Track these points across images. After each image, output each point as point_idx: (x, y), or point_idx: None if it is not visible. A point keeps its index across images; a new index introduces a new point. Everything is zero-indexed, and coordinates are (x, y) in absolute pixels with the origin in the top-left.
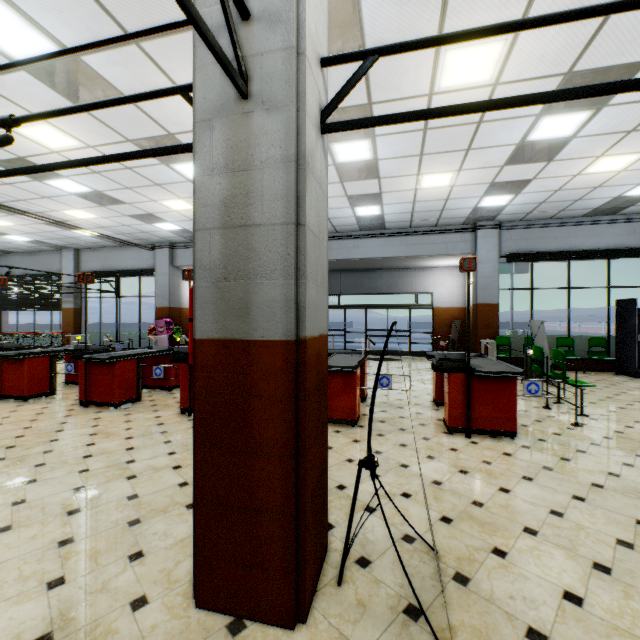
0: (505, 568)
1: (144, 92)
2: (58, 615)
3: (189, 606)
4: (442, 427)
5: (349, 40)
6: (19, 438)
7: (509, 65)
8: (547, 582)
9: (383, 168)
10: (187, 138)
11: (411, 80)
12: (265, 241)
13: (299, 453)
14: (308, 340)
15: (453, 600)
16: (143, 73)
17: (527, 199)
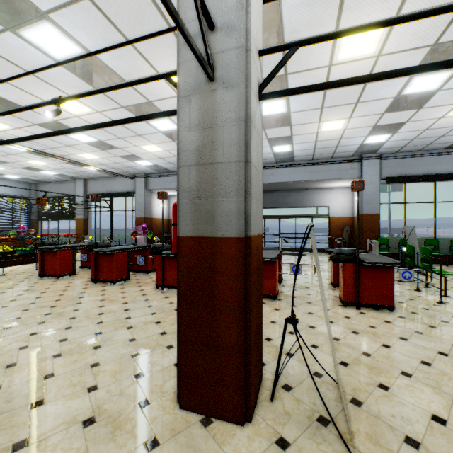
0: (388, 397)
1: (143, 78)
2: (96, 407)
3: (175, 407)
4: (338, 302)
5: (272, 32)
6: (57, 301)
7: (389, 42)
8: (419, 408)
9: (294, 118)
10: (160, 103)
11: (316, 56)
12: (225, 173)
13: (247, 311)
14: (252, 237)
15: (351, 415)
16: (134, 63)
17: (401, 137)
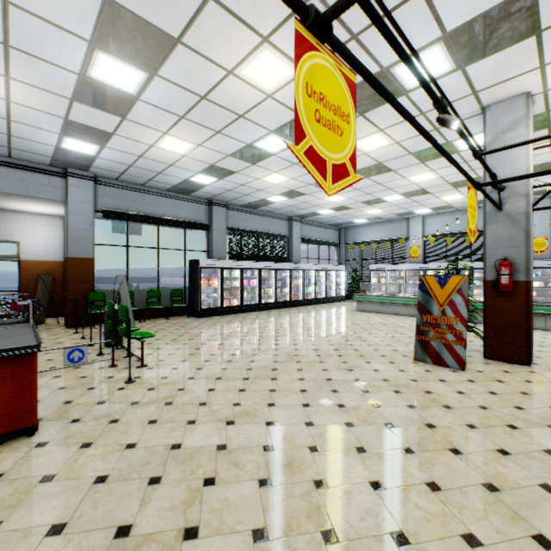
0: None
1: None
2: None
3: None
4: None
5: None
6: None
7: None
8: None
9: None
10: None
11: None
12: None
13: None
14: None
15: None
16: None
17: (116, 157)
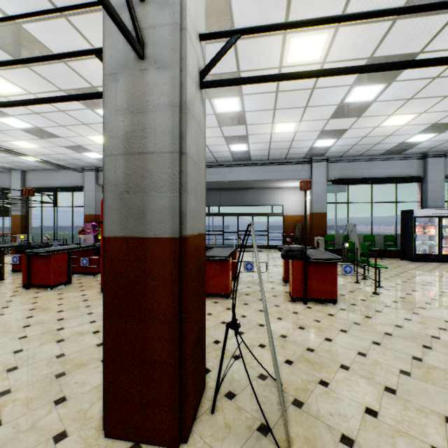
0: (327, 394)
1: (67, 52)
2: None
3: (99, 436)
4: (288, 297)
5: (223, 25)
6: None
7: (332, 50)
8: (355, 402)
9: (249, 118)
10: None
11: (267, 56)
12: (157, 164)
13: (182, 319)
14: (189, 237)
15: (292, 419)
16: (71, 40)
17: (345, 142)
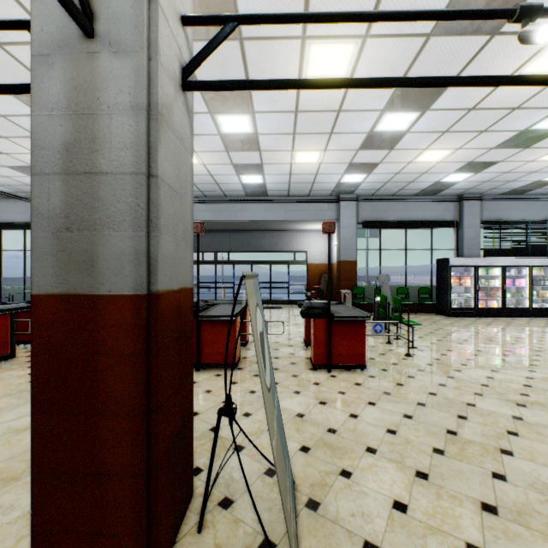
0: (350, 488)
1: None
2: None
3: None
4: (309, 364)
5: None
6: None
7: (360, 65)
8: (381, 495)
9: (263, 142)
10: None
11: (282, 65)
12: (113, 190)
13: (151, 410)
14: (162, 294)
15: (304, 527)
16: (7, 13)
17: (376, 179)
